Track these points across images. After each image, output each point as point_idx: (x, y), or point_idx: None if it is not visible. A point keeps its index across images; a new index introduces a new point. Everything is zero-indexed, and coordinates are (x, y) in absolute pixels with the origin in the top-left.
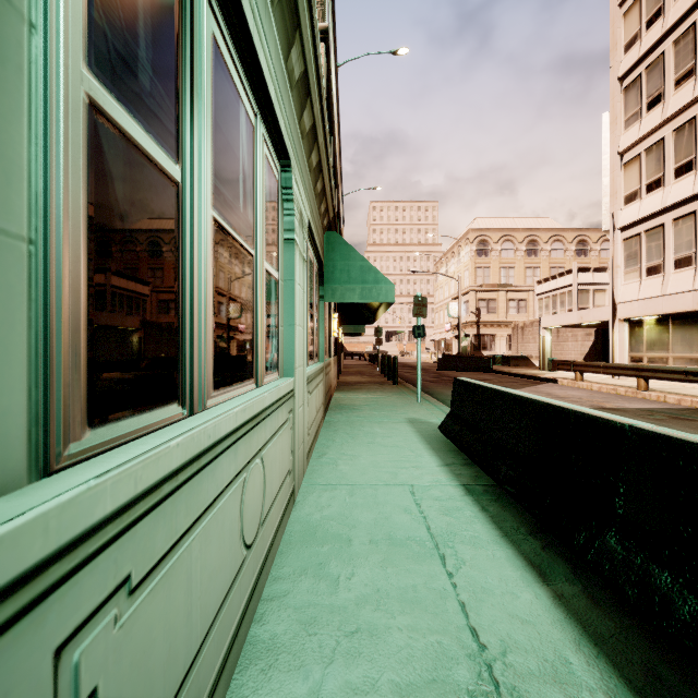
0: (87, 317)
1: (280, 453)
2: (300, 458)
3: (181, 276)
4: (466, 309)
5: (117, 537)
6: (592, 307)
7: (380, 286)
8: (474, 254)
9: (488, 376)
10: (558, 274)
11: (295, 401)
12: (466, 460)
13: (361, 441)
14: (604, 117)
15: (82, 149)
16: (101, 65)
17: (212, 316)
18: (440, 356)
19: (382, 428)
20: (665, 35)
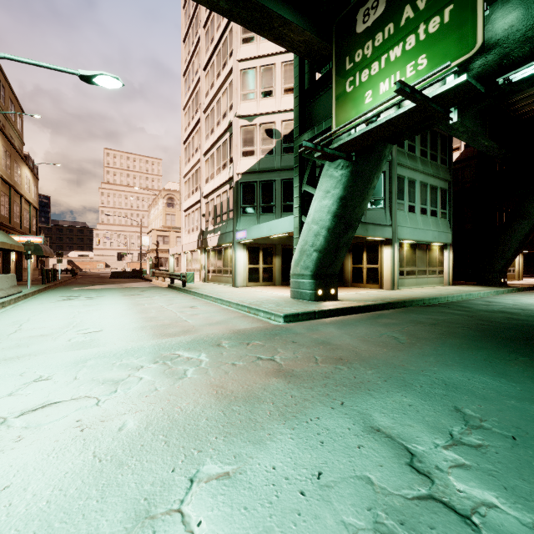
0: None
1: None
2: None
3: None
4: (151, 241)
5: None
6: None
7: None
8: (165, 205)
9: (127, 280)
10: None
11: None
12: None
13: None
14: (180, 158)
15: None
16: None
17: None
18: None
19: None
20: (190, 134)
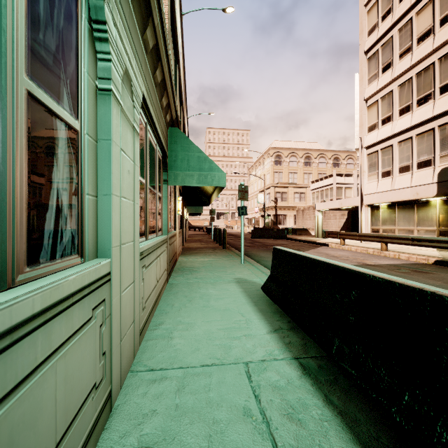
0: None
1: (62, 384)
2: (126, 345)
3: None
4: (268, 198)
5: None
6: (344, 198)
7: (213, 173)
8: (273, 164)
9: (284, 242)
10: (324, 177)
11: (112, 287)
12: (290, 323)
13: (197, 304)
14: (356, 76)
15: None
16: None
17: None
18: (251, 228)
19: (215, 289)
20: (393, 25)
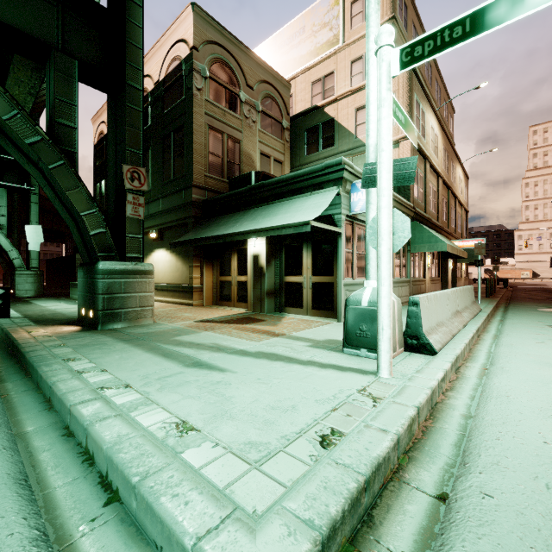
0: (345, 269)
1: None
2: None
3: (352, 263)
4: None
5: (348, 286)
6: None
7: (438, 244)
8: None
9: None
10: None
11: None
12: None
13: None
14: None
15: (345, 256)
16: (346, 248)
17: (356, 267)
18: None
19: None
20: None
